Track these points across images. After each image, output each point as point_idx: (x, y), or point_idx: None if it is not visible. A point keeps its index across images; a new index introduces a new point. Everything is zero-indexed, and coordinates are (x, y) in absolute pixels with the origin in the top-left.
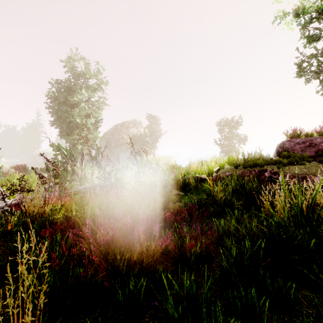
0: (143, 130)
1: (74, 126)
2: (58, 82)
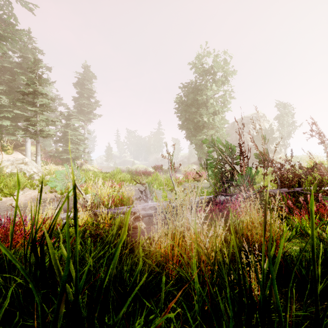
0: (267, 124)
1: (201, 126)
2: (185, 85)
